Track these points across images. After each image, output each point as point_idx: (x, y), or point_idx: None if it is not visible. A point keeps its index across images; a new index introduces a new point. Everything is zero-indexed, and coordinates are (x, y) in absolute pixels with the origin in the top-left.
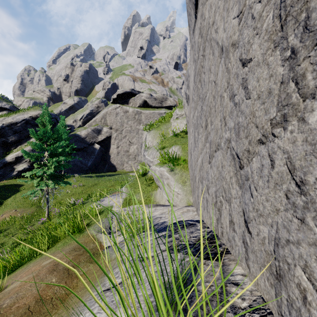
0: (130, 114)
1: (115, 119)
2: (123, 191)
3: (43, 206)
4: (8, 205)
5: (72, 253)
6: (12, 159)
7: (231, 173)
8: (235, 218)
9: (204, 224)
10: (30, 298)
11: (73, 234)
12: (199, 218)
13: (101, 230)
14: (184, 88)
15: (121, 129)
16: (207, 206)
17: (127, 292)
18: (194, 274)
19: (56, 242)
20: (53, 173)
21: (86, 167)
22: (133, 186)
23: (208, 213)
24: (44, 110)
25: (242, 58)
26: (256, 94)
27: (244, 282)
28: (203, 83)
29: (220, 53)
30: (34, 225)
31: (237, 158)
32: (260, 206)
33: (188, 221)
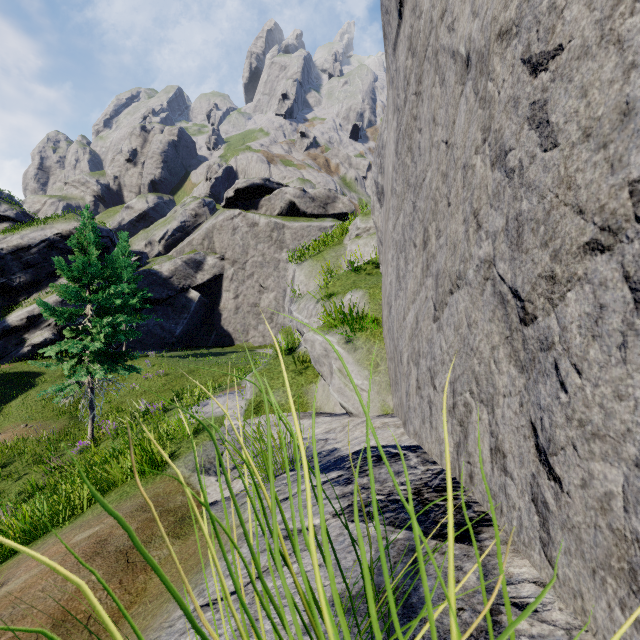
0: (261, 230)
1: (230, 240)
2: (246, 385)
3: (83, 417)
4: (12, 414)
5: (136, 516)
6: (21, 320)
7: (495, 338)
8: (508, 442)
9: (425, 454)
10: (42, 618)
11: (141, 474)
12: (412, 441)
13: (201, 467)
14: (373, 173)
15: (242, 259)
16: (431, 415)
17: (253, 615)
18: (413, 577)
19: (106, 492)
20: (103, 348)
21: (173, 337)
22: (268, 375)
23: (433, 431)
24: (84, 220)
25: (531, 55)
26: (577, 129)
27: (544, 602)
28: (418, 152)
29: (462, 74)
30: (64, 455)
31: (513, 301)
32: (595, 412)
33: (387, 448)
